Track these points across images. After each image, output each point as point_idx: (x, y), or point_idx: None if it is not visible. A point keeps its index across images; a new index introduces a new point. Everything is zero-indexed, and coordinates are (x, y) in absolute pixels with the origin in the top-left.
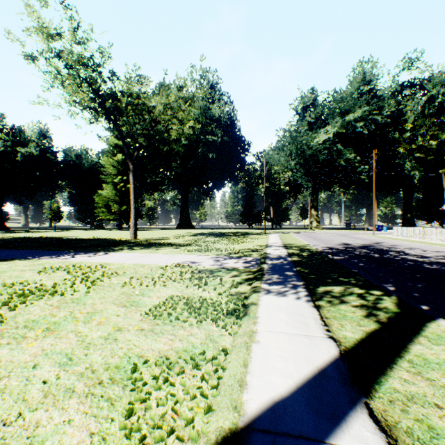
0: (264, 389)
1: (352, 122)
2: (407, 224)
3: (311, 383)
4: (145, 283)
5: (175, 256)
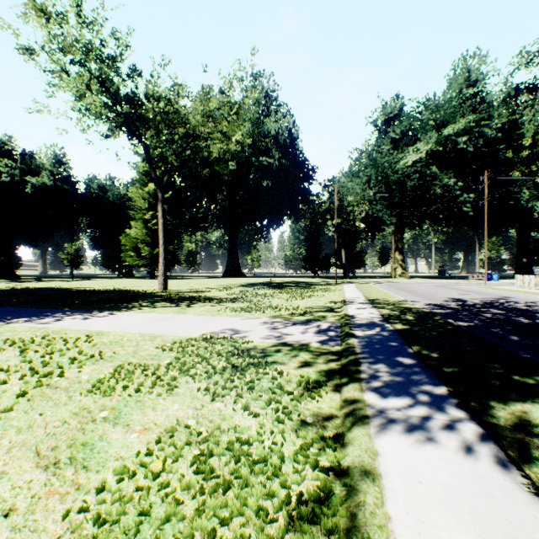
0: None
1: (452, 136)
2: (522, 271)
3: None
4: (138, 381)
5: (210, 320)
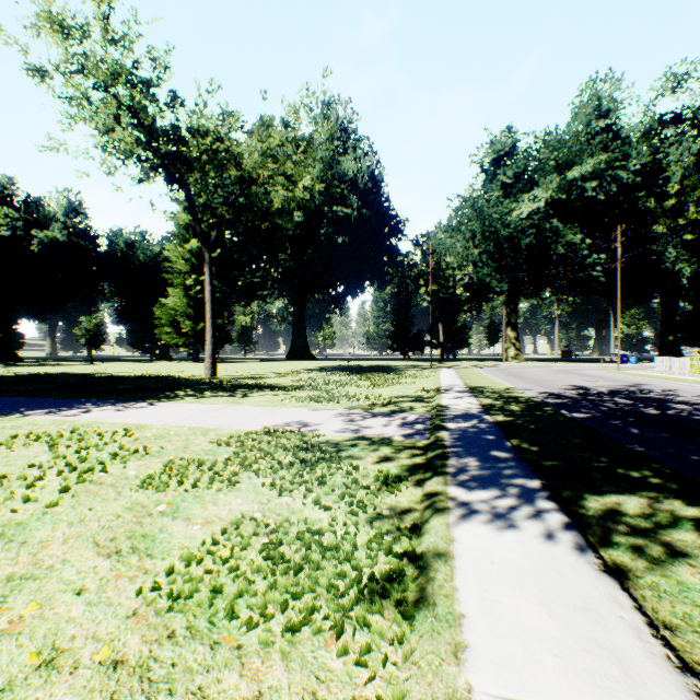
0: None
1: (578, 180)
2: (667, 352)
3: None
4: (194, 476)
5: (272, 412)
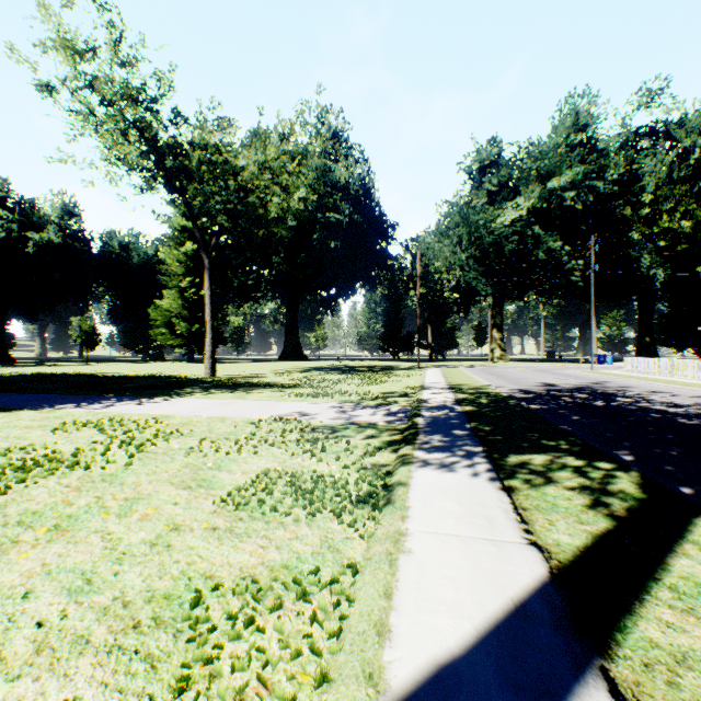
0: (421, 640)
1: (558, 190)
2: (644, 353)
3: (503, 629)
4: (224, 448)
5: (275, 405)
